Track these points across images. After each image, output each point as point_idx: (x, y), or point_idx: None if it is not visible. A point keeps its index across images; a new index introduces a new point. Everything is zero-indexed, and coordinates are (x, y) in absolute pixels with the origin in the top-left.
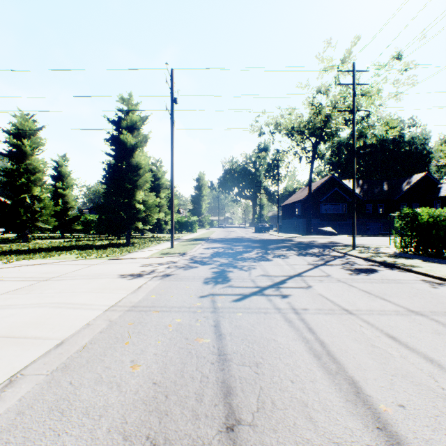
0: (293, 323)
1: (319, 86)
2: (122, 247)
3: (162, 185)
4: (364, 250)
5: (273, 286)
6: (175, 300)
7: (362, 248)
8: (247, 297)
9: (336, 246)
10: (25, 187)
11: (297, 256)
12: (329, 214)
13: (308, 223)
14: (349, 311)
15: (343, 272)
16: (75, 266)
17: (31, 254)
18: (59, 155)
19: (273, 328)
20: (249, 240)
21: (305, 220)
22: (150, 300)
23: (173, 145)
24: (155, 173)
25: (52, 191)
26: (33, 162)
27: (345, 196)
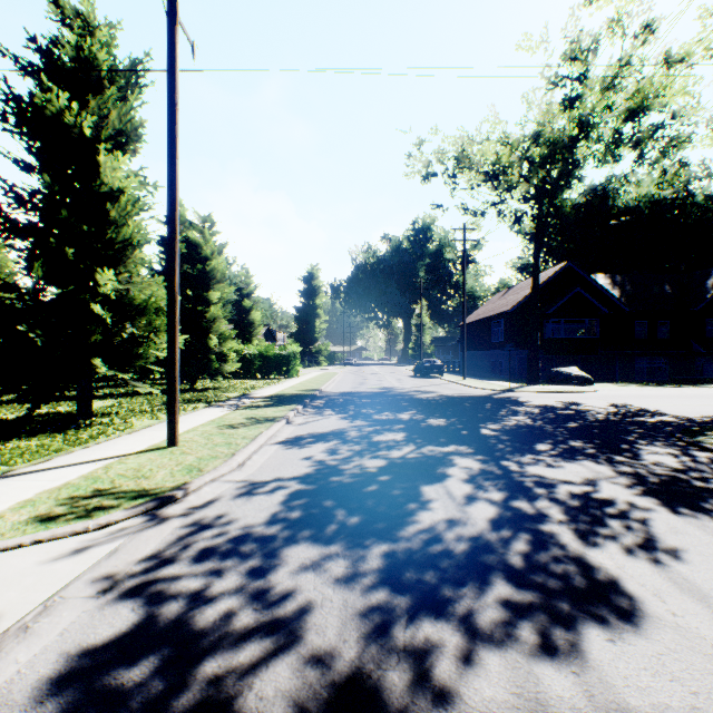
0: None
1: (580, 31)
2: (34, 434)
3: (214, 272)
4: None
5: None
6: None
7: None
8: None
9: (693, 431)
10: None
11: (687, 522)
12: (564, 341)
13: (532, 358)
14: None
15: None
16: None
17: None
18: None
19: None
20: (412, 402)
21: (515, 352)
22: None
23: (174, 99)
24: (197, 248)
25: None
26: None
27: (597, 303)
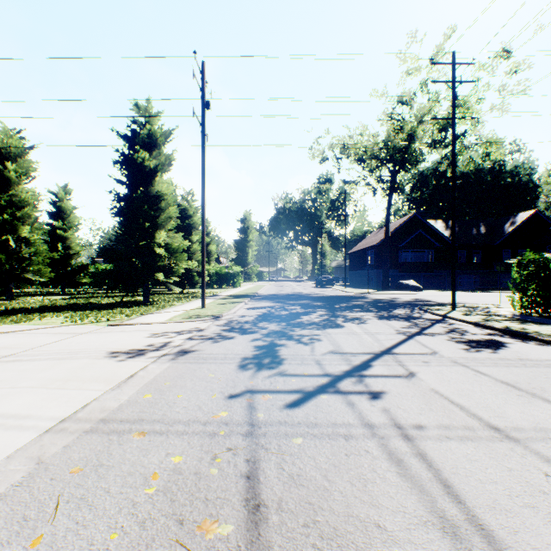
0: (406, 466)
1: (401, 94)
2: (136, 306)
3: (195, 224)
4: (469, 311)
5: (352, 372)
6: (183, 405)
7: (464, 308)
8: (310, 397)
9: (427, 305)
10: (9, 226)
11: (378, 320)
12: (411, 264)
13: (385, 275)
14: (504, 433)
15: (454, 347)
16: (52, 336)
17: (2, 316)
18: (59, 186)
19: (369, 484)
20: (308, 297)
21: (380, 271)
22: (139, 404)
23: (204, 167)
24: (185, 210)
25: (47, 232)
26: (20, 192)
27: (432, 240)
